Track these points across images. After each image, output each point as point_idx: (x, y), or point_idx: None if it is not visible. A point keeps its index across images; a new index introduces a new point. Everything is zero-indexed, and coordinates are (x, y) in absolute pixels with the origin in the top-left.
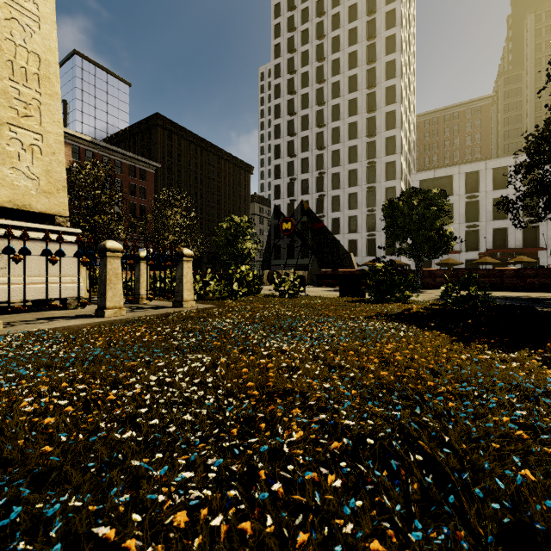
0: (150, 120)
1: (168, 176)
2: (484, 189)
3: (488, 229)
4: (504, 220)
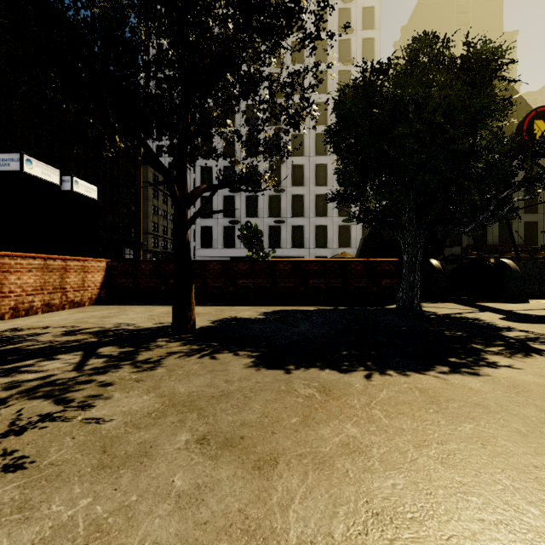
0: None
1: None
2: None
3: None
4: None
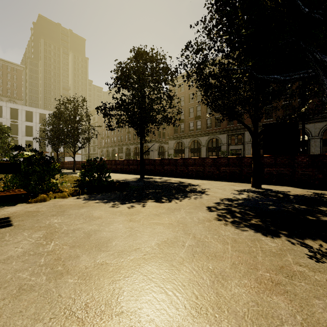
0: None
1: None
2: (21, 119)
3: (23, 140)
4: (31, 137)
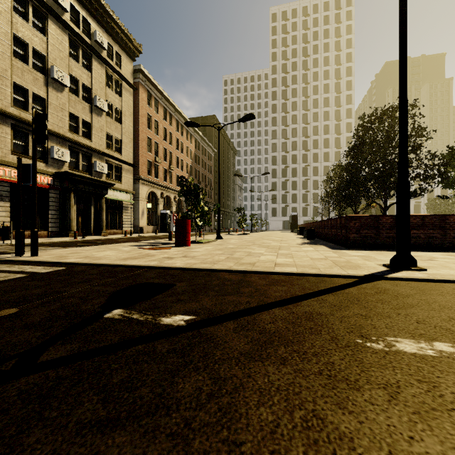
0: (207, 118)
1: (215, 158)
2: None
3: None
4: None
